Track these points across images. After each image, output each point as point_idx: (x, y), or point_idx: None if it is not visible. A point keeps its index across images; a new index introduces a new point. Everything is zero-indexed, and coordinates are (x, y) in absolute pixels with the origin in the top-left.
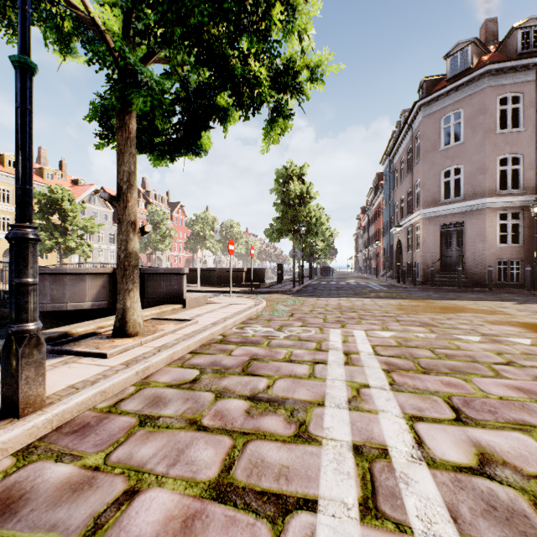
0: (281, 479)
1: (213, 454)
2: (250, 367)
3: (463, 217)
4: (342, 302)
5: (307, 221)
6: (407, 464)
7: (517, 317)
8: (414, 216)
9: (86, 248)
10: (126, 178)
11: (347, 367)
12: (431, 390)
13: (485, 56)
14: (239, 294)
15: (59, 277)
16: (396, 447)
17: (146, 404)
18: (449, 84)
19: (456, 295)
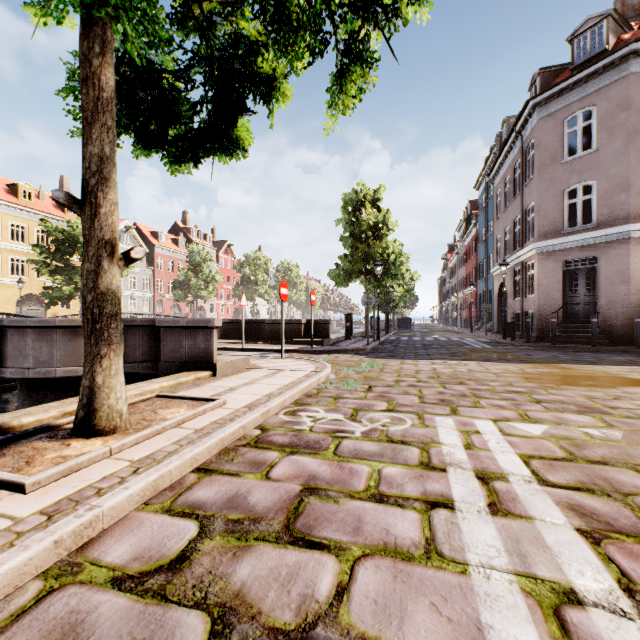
0: None
1: None
2: (301, 514)
3: (596, 251)
4: (438, 367)
5: (383, 259)
6: None
7: None
8: (526, 250)
9: None
10: (95, 166)
11: (500, 522)
12: None
13: (625, 35)
14: (295, 354)
15: (45, 331)
16: None
17: None
18: (576, 73)
19: (594, 357)
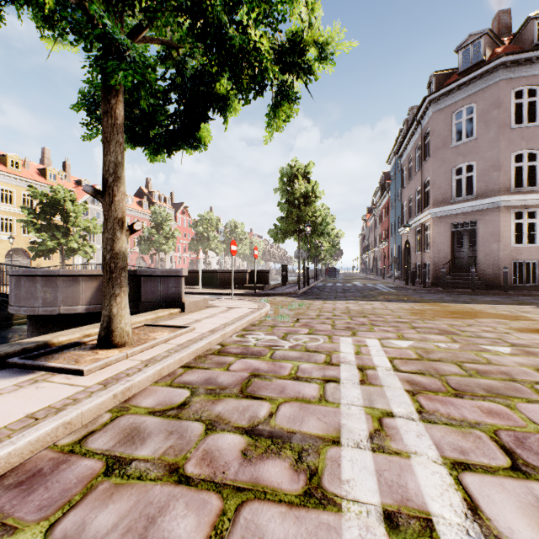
0: None
1: (194, 526)
2: (250, 386)
3: (476, 216)
4: (351, 306)
5: (312, 221)
6: None
7: None
8: (424, 215)
9: (89, 249)
10: (112, 169)
11: (364, 388)
12: (471, 421)
13: (499, 48)
14: (242, 297)
15: (51, 279)
16: (443, 516)
17: (119, 439)
18: (461, 77)
19: (470, 298)
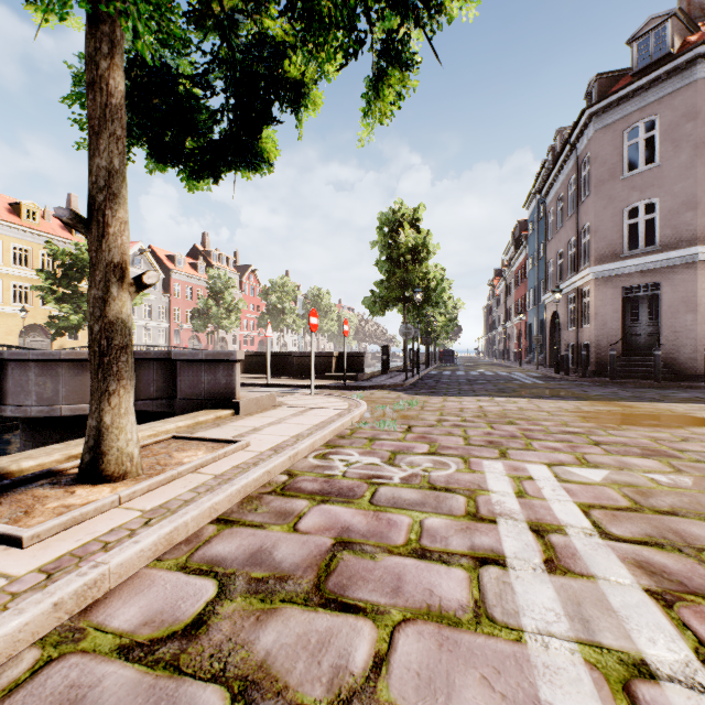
0: None
1: None
2: (334, 572)
3: (659, 276)
4: (485, 405)
5: (423, 285)
6: None
7: None
8: (582, 276)
9: None
10: (103, 181)
11: (559, 582)
12: None
13: (692, 36)
14: (326, 391)
15: (49, 365)
16: None
17: None
18: (637, 79)
19: (658, 394)
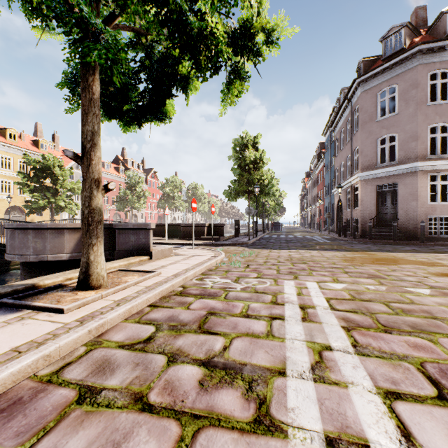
0: None
1: None
2: (207, 322)
3: (397, 179)
4: (292, 254)
5: (260, 183)
6: None
7: None
8: (354, 178)
9: (74, 207)
10: (89, 137)
11: (305, 324)
12: (399, 354)
13: (416, 38)
14: (201, 247)
15: (40, 231)
16: (379, 443)
17: (92, 370)
18: (385, 63)
19: (393, 248)
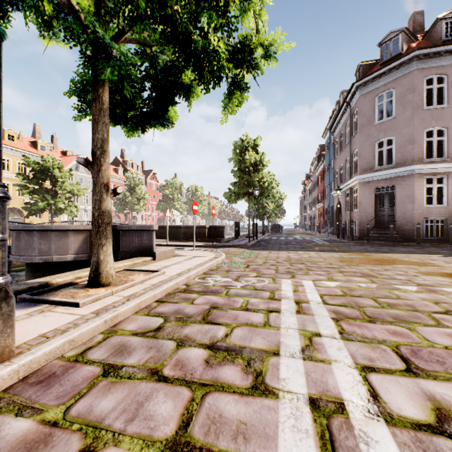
0: (239, 438)
1: (172, 408)
2: (210, 315)
3: (395, 182)
4: (291, 255)
5: (260, 185)
6: (365, 420)
7: (446, 268)
8: (352, 180)
9: (73, 209)
10: (99, 144)
11: (299, 316)
12: (379, 339)
13: (413, 43)
14: (202, 248)
15: (45, 233)
16: (352, 401)
17: (111, 352)
18: (382, 67)
19: (389, 249)
